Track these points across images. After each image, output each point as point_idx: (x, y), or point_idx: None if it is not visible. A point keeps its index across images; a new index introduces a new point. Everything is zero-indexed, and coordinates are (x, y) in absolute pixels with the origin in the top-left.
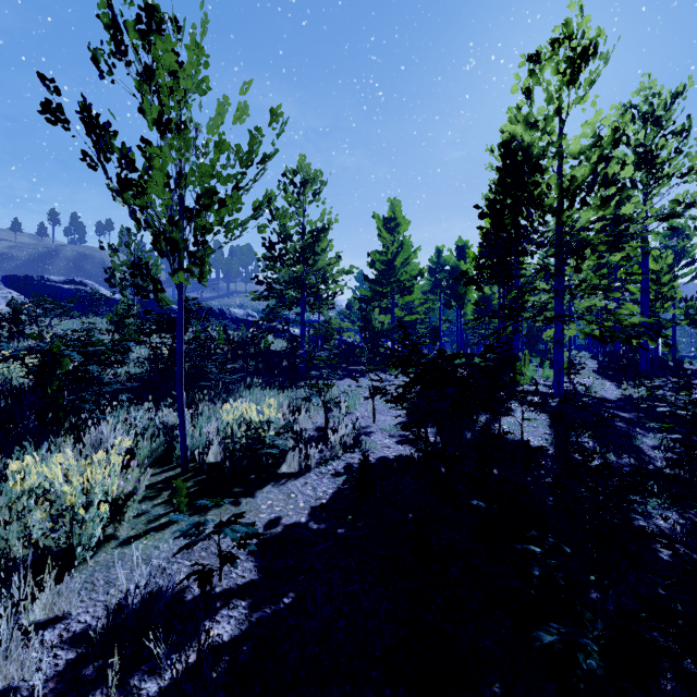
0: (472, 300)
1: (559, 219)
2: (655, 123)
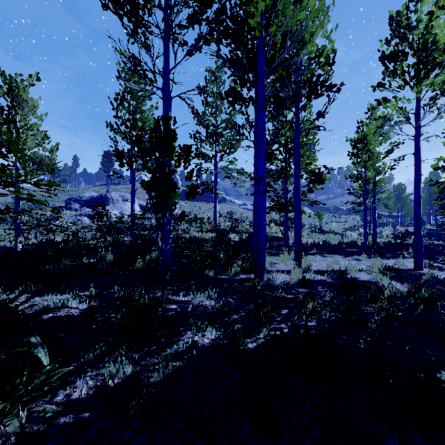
0: None
1: None
2: None
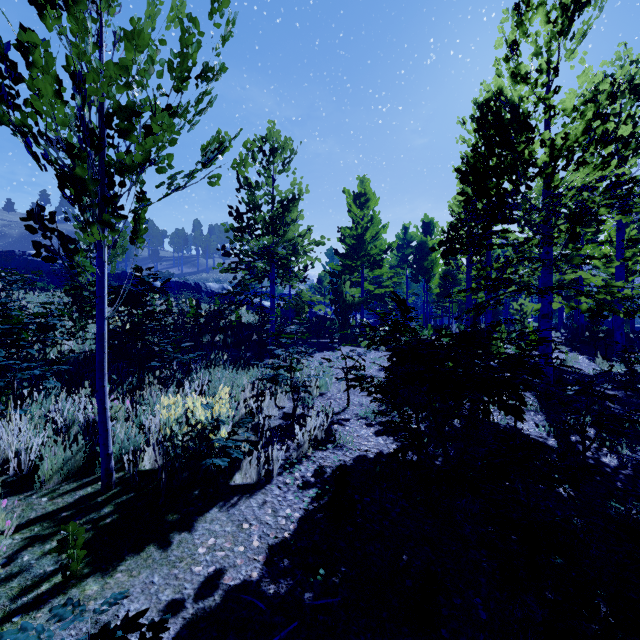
0: (437, 274)
1: (548, 182)
2: (632, 92)
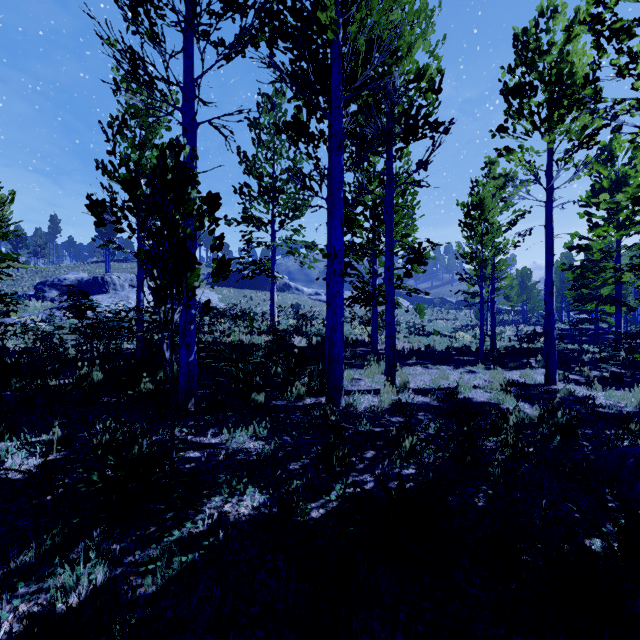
0: None
1: None
2: None
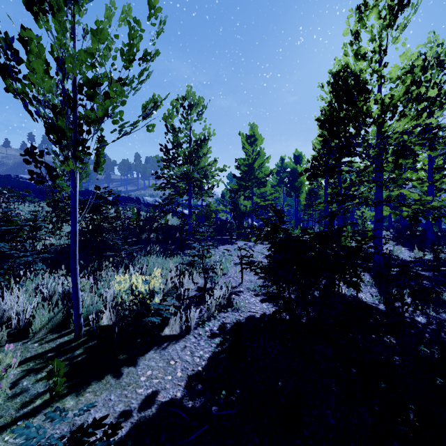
0: (304, 191)
1: (380, 128)
2: (438, 65)
